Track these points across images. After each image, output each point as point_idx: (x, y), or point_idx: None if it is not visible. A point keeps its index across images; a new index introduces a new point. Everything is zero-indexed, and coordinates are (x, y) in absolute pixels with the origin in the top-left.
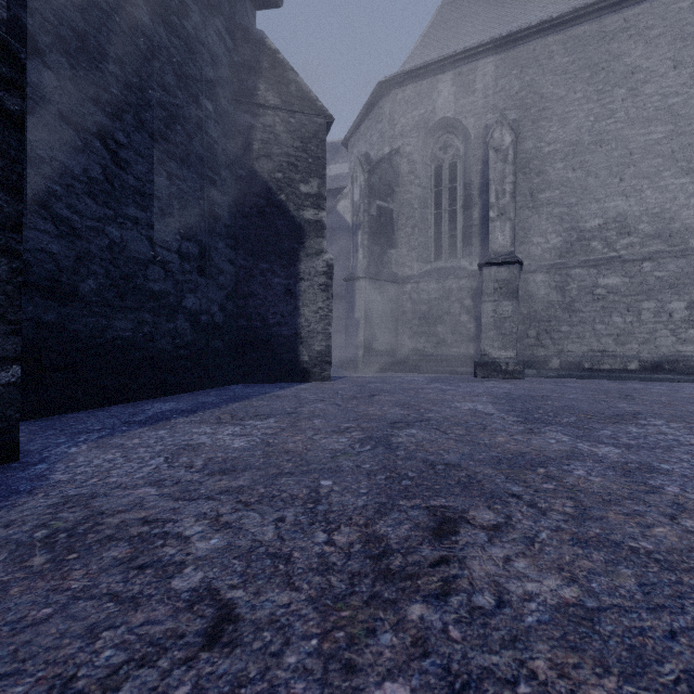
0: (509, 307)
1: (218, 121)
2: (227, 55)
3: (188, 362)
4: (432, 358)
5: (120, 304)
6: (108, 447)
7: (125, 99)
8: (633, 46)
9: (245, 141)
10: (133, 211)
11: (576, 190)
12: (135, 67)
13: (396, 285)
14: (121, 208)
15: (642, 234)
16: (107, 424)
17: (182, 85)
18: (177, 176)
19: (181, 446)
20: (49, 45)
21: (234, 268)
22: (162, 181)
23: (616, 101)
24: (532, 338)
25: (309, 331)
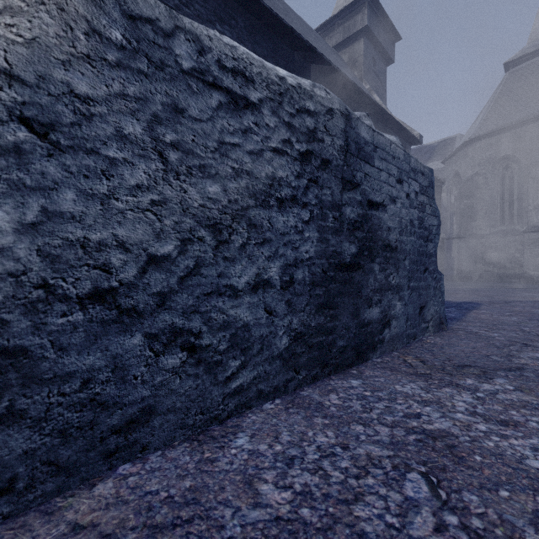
0: (538, 251)
1: None
2: None
3: None
4: (497, 275)
5: None
6: None
7: None
8: None
9: None
10: None
11: None
12: None
13: (475, 240)
14: None
15: None
16: None
17: None
18: None
19: None
20: None
21: None
22: None
23: None
24: None
25: None
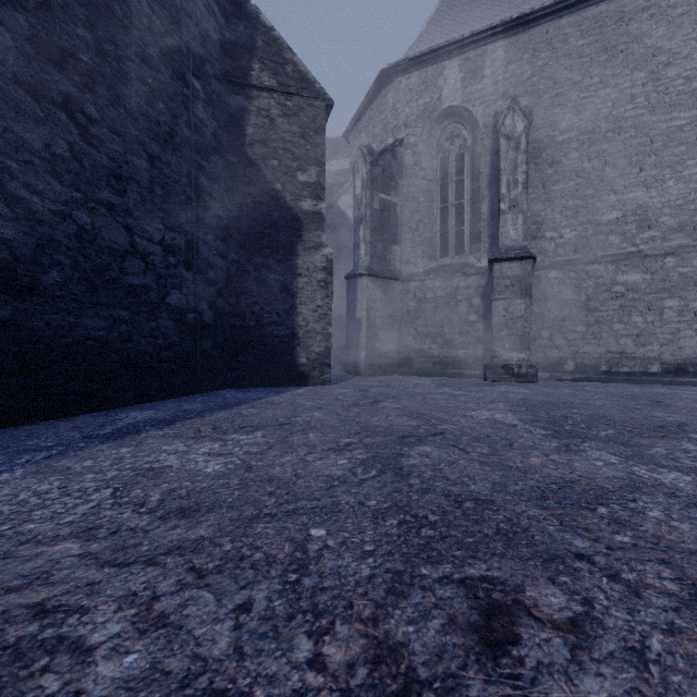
0: (521, 305)
1: (207, 102)
2: (217, 31)
3: (172, 365)
4: (438, 360)
5: (92, 299)
6: (50, 472)
7: (97, 68)
8: (654, 26)
9: (238, 125)
10: (107, 196)
11: (592, 181)
12: (109, 34)
13: (400, 283)
14: (93, 191)
15: (664, 228)
16: (64, 439)
17: (166, 58)
18: (159, 159)
19: (141, 470)
20: None
21: (226, 262)
22: (141, 164)
23: (635, 85)
24: (545, 339)
25: (307, 331)
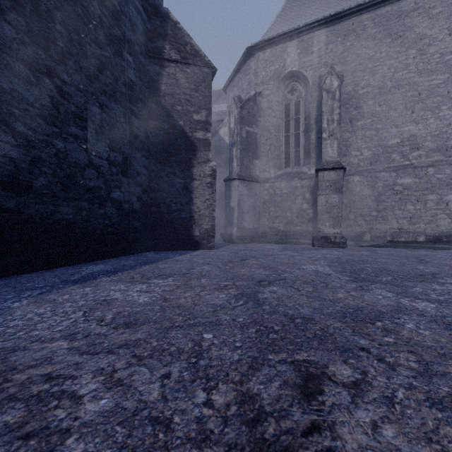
0: (336, 198)
1: (136, 70)
2: (142, 24)
3: (114, 236)
4: (283, 233)
5: (64, 195)
6: (43, 302)
7: (68, 50)
8: (421, 20)
9: (155, 84)
10: (74, 130)
11: (381, 119)
12: (75, 28)
13: (259, 184)
14: (65, 127)
15: (427, 149)
16: (49, 282)
17: (110, 43)
18: (106, 106)
19: (99, 301)
20: (9, 7)
21: (148, 171)
22: (95, 109)
23: (409, 58)
24: (352, 220)
25: (200, 215)
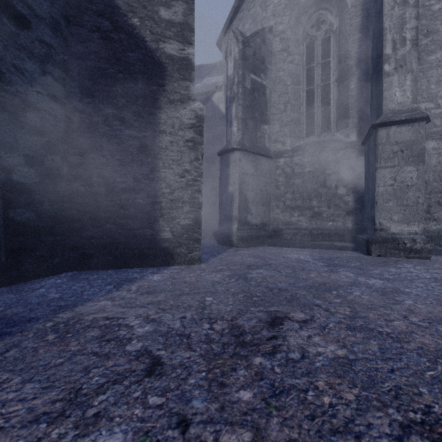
0: (413, 173)
1: None
2: None
3: None
4: (306, 232)
5: None
6: None
7: None
8: None
9: None
10: None
11: None
12: None
13: (269, 160)
14: None
15: None
16: None
17: None
18: None
19: None
20: None
21: (64, 110)
22: None
23: None
24: None
25: (172, 199)
